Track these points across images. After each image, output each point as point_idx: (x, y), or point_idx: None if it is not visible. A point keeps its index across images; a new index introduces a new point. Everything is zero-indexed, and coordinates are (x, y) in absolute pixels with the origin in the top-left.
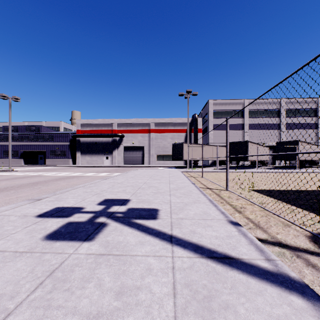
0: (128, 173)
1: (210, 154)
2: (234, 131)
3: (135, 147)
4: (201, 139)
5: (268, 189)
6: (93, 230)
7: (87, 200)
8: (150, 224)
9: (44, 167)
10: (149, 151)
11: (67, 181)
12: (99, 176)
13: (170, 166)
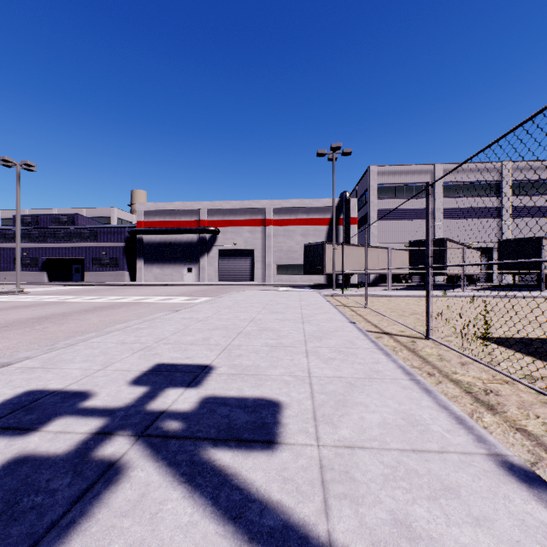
0: (223, 298)
1: (374, 263)
2: (415, 222)
3: (238, 251)
4: (355, 236)
5: (517, 336)
6: (63, 508)
7: (112, 369)
8: (255, 476)
9: (80, 286)
10: (263, 258)
11: (105, 315)
12: (169, 303)
13: (300, 285)
